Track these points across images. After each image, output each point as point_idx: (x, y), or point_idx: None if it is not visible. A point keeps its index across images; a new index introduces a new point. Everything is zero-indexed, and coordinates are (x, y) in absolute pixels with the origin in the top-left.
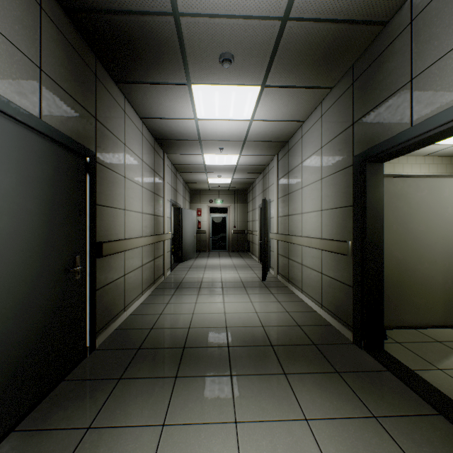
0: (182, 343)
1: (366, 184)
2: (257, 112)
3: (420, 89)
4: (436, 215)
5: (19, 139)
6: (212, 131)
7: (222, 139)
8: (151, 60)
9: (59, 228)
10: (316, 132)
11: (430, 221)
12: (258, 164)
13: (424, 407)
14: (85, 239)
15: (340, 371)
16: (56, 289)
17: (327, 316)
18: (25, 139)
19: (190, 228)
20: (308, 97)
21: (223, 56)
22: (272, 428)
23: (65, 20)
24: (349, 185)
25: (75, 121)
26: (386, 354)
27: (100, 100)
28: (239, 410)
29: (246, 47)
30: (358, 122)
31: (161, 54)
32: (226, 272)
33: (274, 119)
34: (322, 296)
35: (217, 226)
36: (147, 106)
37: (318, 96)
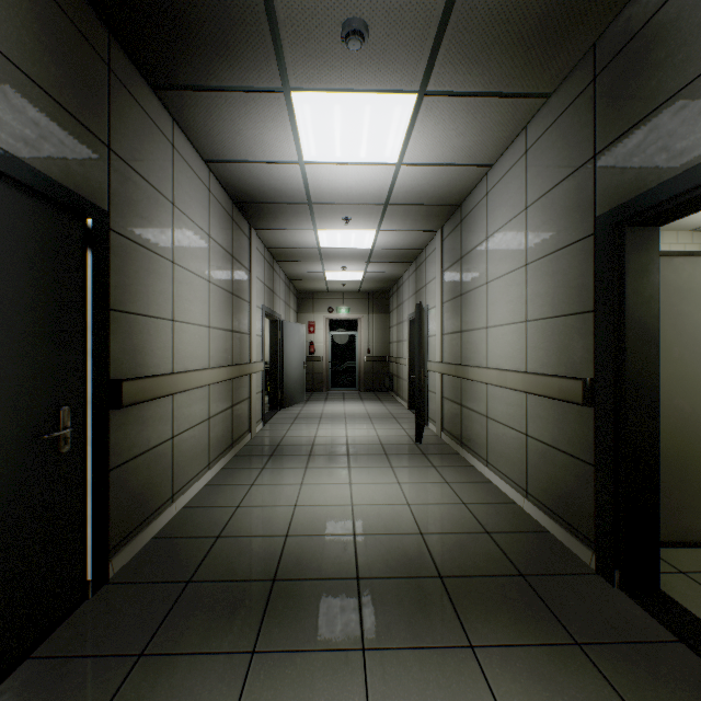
0: (272, 570)
1: (625, 268)
2: (410, 147)
3: None
4: None
5: None
6: (331, 186)
7: (348, 200)
8: (212, 38)
9: (16, 355)
10: (516, 182)
11: None
12: (408, 247)
13: None
14: (84, 375)
15: (583, 641)
16: (10, 478)
17: (538, 514)
18: None
19: (296, 353)
20: (504, 116)
21: (348, 25)
22: None
23: None
24: (585, 272)
25: (59, 145)
26: (667, 602)
27: (118, 114)
28: None
29: (393, 4)
30: (606, 151)
31: (231, 23)
32: (354, 426)
33: (440, 161)
34: (527, 476)
35: (341, 351)
36: (214, 137)
37: (522, 114)
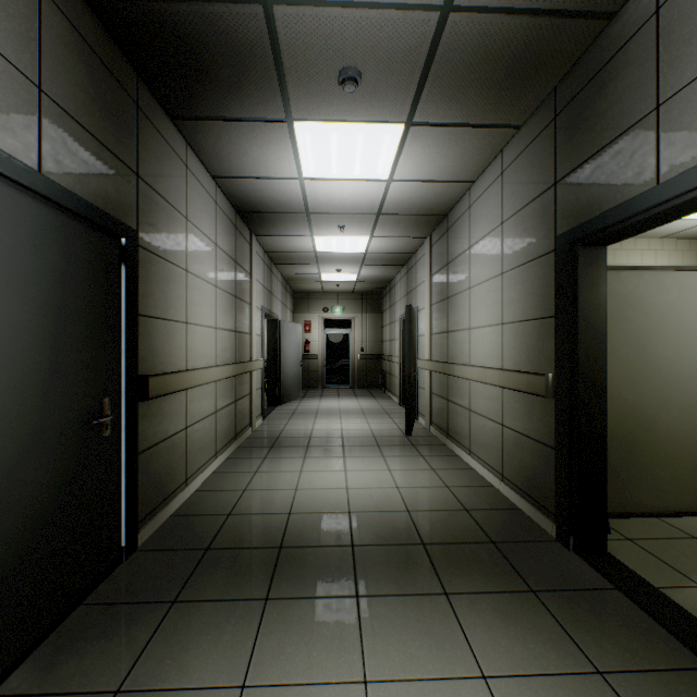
0: (278, 540)
1: (577, 281)
2: (399, 167)
3: (674, 122)
4: (691, 332)
5: (0, 205)
6: (327, 198)
7: (343, 211)
8: (227, 80)
9: (72, 354)
10: (494, 199)
11: (682, 341)
12: (400, 251)
13: (681, 655)
14: (120, 371)
15: (537, 589)
16: (69, 455)
17: (511, 495)
18: (11, 205)
19: (292, 351)
20: (482, 142)
21: (344, 72)
22: (427, 693)
23: (84, 12)
24: (548, 282)
25: (101, 178)
26: (611, 561)
27: (144, 145)
28: (371, 660)
29: (382, 57)
30: (564, 181)
31: (244, 69)
32: (349, 420)
33: (426, 178)
34: (503, 461)
35: (335, 349)
36: (223, 157)
37: (498, 141)
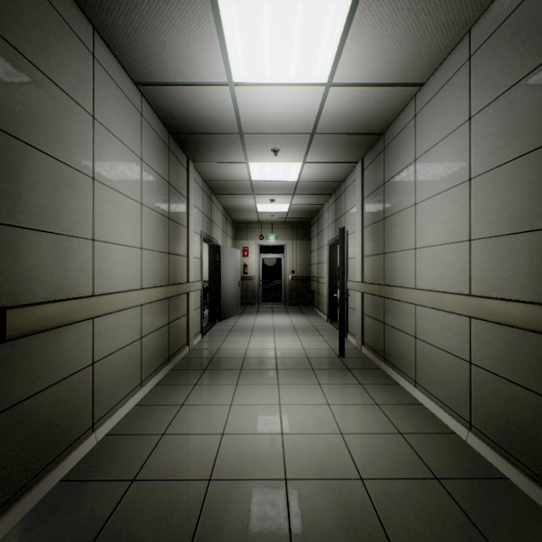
0: (186, 541)
1: None
2: (342, 62)
3: None
4: None
5: None
6: (260, 112)
7: (277, 129)
8: None
9: None
10: (455, 94)
11: None
12: (330, 179)
13: None
14: None
15: None
16: None
17: (489, 454)
18: None
19: (231, 273)
20: (449, 14)
21: None
22: None
23: None
24: None
25: None
26: None
27: None
28: None
29: None
30: None
31: None
32: (282, 338)
33: (370, 80)
34: (472, 407)
35: (270, 271)
36: (140, 52)
37: (470, 11)
